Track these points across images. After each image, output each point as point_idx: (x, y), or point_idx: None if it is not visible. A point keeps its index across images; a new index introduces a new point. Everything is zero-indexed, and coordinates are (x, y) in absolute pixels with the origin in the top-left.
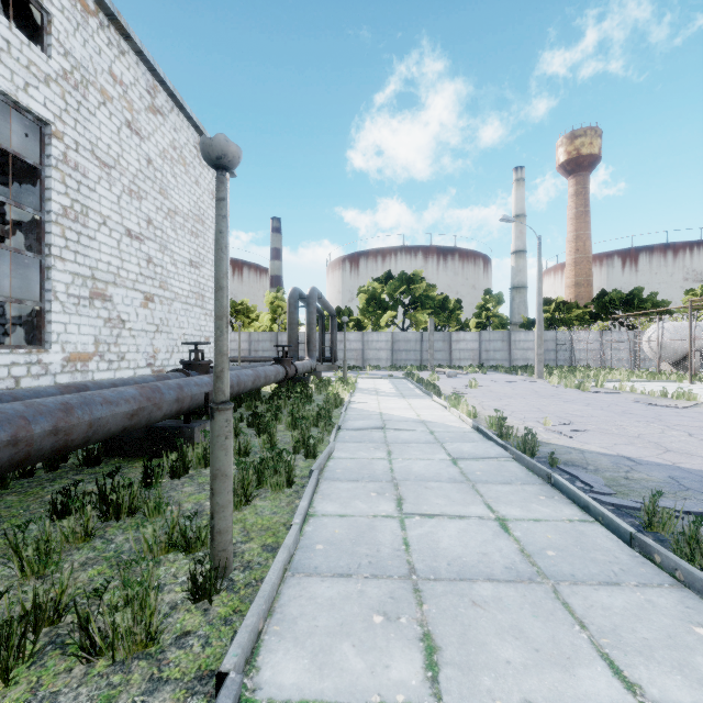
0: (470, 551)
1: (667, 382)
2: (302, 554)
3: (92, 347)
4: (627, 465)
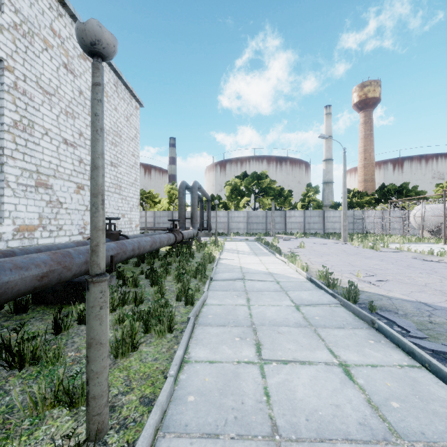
0: (324, 403)
1: (428, 244)
2: (175, 407)
3: (37, 221)
4: (427, 310)
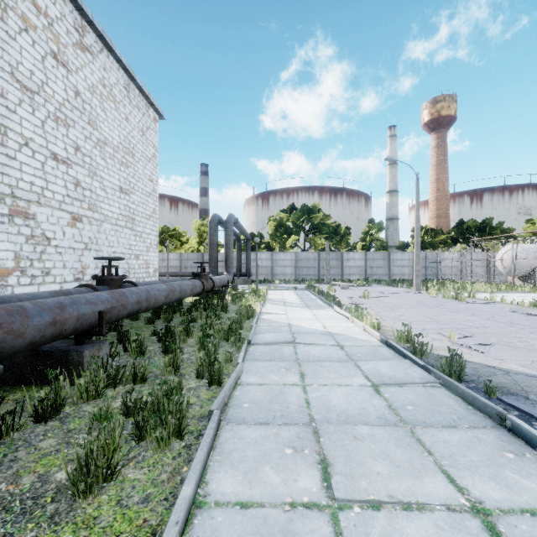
0: None
1: (523, 293)
2: None
3: (12, 263)
4: None
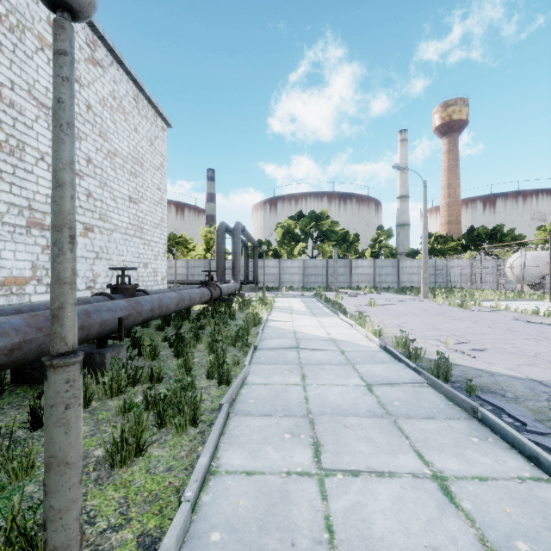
0: (415, 544)
1: (530, 301)
2: None
3: (29, 272)
4: (544, 391)
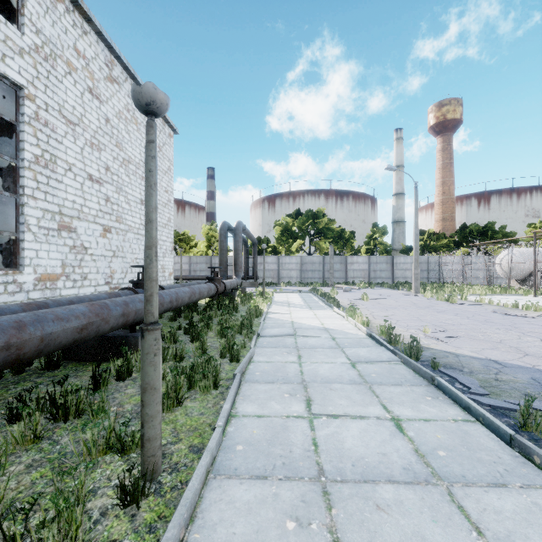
0: (371, 452)
1: (516, 296)
2: (224, 455)
3: (60, 269)
4: (495, 367)
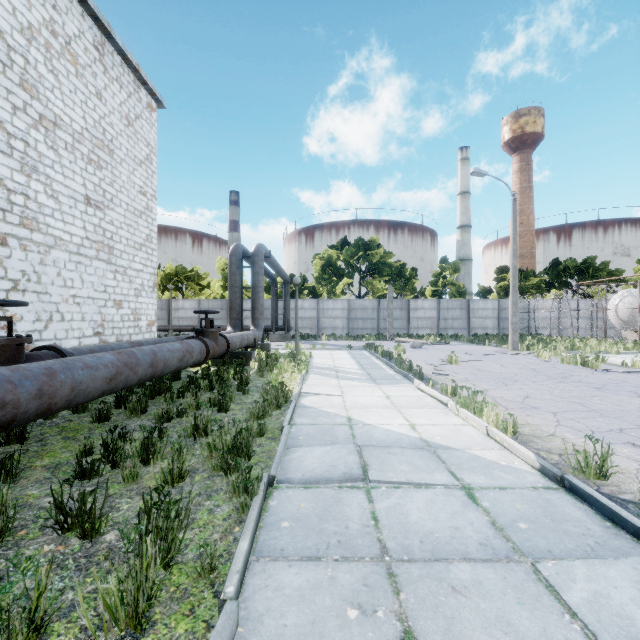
0: None
1: None
2: None
3: None
4: None
